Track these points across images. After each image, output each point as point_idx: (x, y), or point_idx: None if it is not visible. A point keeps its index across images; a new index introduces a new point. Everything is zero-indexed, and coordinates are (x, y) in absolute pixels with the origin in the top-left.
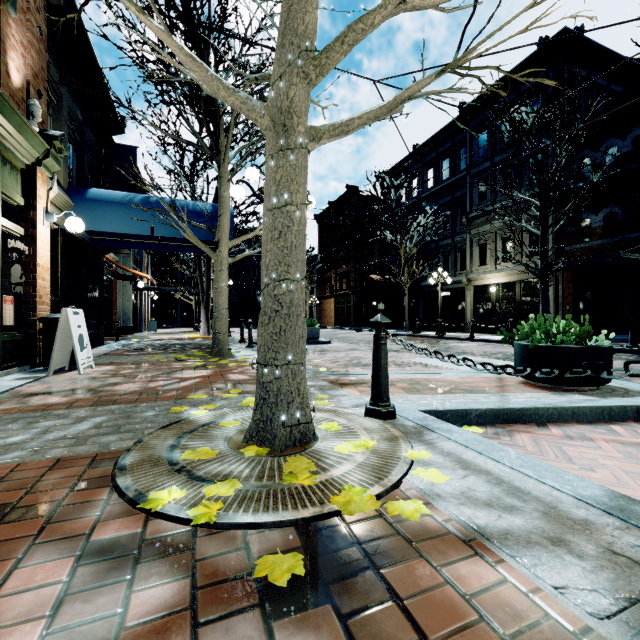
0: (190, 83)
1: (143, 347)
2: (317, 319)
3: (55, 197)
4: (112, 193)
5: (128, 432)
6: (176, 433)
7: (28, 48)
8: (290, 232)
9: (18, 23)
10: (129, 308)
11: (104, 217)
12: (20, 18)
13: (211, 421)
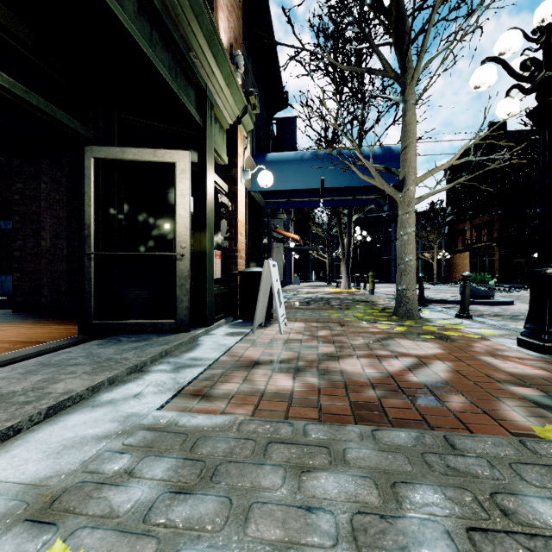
0: None
1: (305, 300)
2: (445, 275)
3: (246, 160)
4: (286, 153)
5: None
6: None
7: (231, 12)
8: None
9: None
10: (281, 265)
11: (280, 176)
12: None
13: None
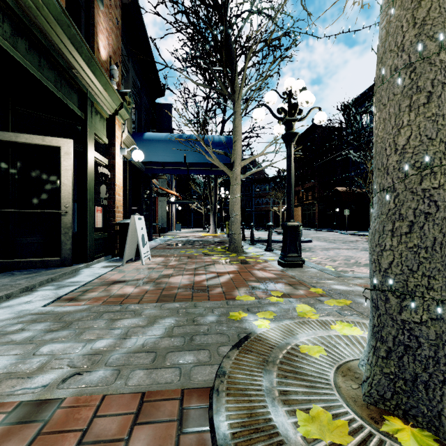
0: (215, 38)
1: (177, 242)
2: None
3: (125, 139)
4: (159, 134)
5: (202, 349)
6: (257, 361)
7: (110, 33)
8: (445, 92)
9: (104, 15)
10: (165, 215)
11: (154, 151)
12: (105, 12)
13: (285, 341)
